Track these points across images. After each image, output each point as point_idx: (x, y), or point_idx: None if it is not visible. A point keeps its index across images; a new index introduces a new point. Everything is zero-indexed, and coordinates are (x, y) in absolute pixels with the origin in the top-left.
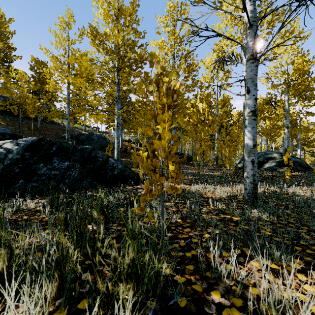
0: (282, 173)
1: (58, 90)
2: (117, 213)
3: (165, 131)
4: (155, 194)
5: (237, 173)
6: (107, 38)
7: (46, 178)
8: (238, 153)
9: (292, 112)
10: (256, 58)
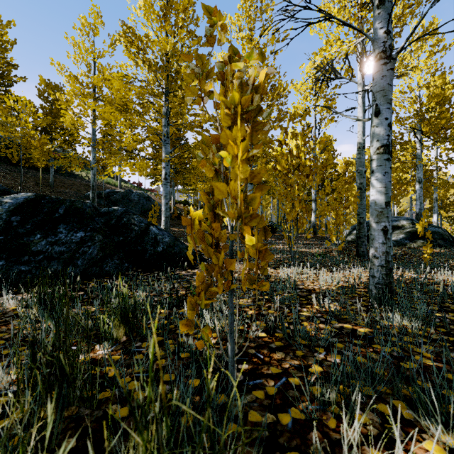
0: (416, 250)
1: (78, 126)
2: (153, 321)
3: (236, 163)
4: (218, 292)
5: (347, 249)
6: (151, 49)
7: (44, 259)
8: (350, 219)
9: (427, 159)
10: (391, 57)
